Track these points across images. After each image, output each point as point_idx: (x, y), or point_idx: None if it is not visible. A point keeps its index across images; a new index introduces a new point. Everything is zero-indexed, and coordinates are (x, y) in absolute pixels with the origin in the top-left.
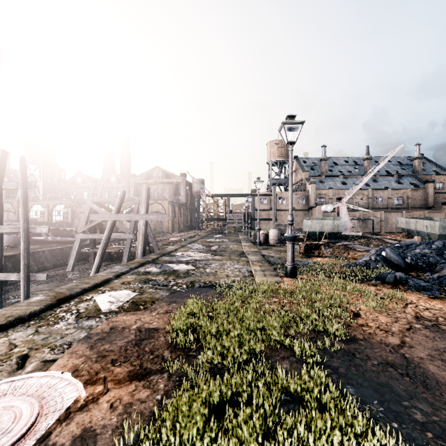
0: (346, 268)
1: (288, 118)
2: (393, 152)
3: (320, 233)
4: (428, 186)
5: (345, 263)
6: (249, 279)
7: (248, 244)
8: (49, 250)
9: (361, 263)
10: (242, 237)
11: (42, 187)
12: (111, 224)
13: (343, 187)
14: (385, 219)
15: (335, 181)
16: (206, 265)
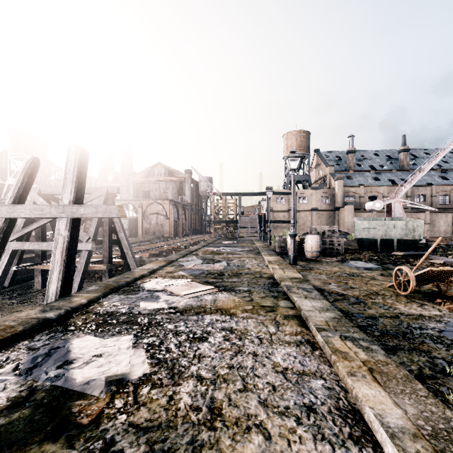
0: None
1: None
2: None
3: (383, 241)
4: None
5: None
6: None
7: (274, 258)
8: None
9: None
10: (259, 244)
11: None
12: None
13: (376, 183)
14: (430, 222)
15: (366, 177)
16: (191, 342)
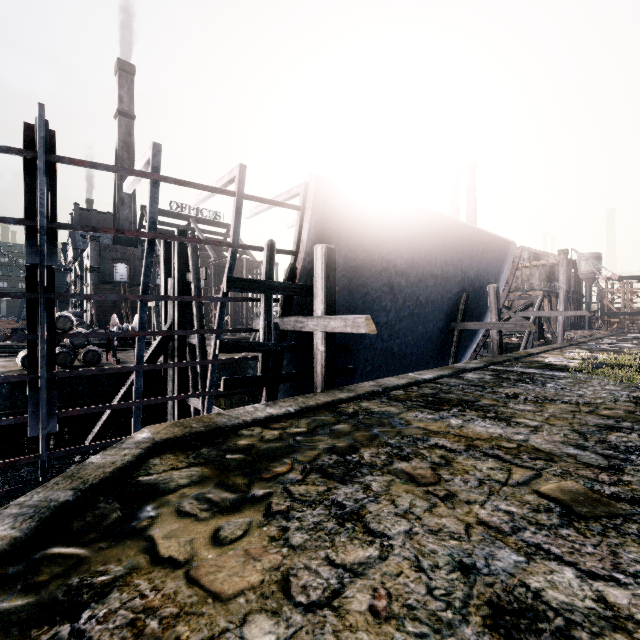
0: None
1: None
2: None
3: None
4: None
5: None
6: None
7: None
8: None
9: None
10: None
11: None
12: (533, 319)
13: None
14: None
15: None
16: (629, 348)
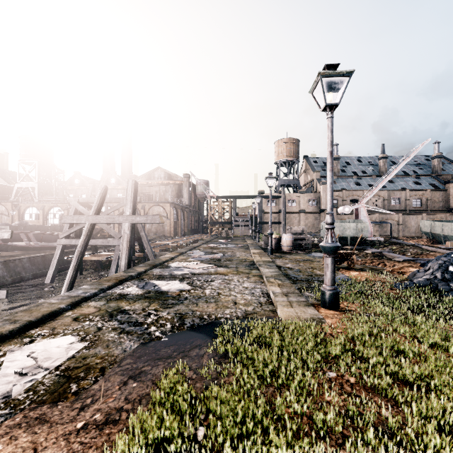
0: (406, 291)
1: (327, 70)
2: (419, 147)
3: (341, 238)
4: (449, 187)
5: (394, 281)
6: (271, 320)
7: (258, 251)
8: (28, 258)
9: (422, 282)
10: (249, 242)
11: (38, 188)
12: (88, 228)
13: (357, 188)
14: (403, 223)
15: (348, 182)
16: (206, 282)
